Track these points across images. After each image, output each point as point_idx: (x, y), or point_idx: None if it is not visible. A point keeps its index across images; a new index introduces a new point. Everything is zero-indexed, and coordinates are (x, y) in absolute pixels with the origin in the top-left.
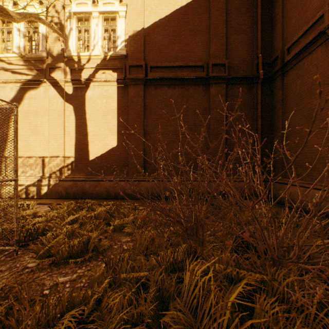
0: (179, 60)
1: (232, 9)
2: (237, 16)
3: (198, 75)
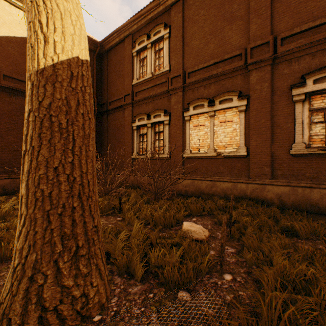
0: None
1: None
2: None
3: None
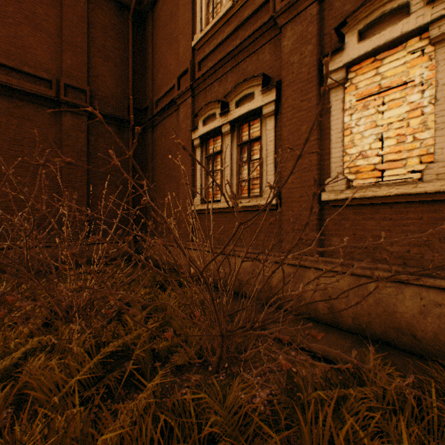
0: (2, 54)
1: (98, 25)
2: (104, 37)
3: (41, 91)
